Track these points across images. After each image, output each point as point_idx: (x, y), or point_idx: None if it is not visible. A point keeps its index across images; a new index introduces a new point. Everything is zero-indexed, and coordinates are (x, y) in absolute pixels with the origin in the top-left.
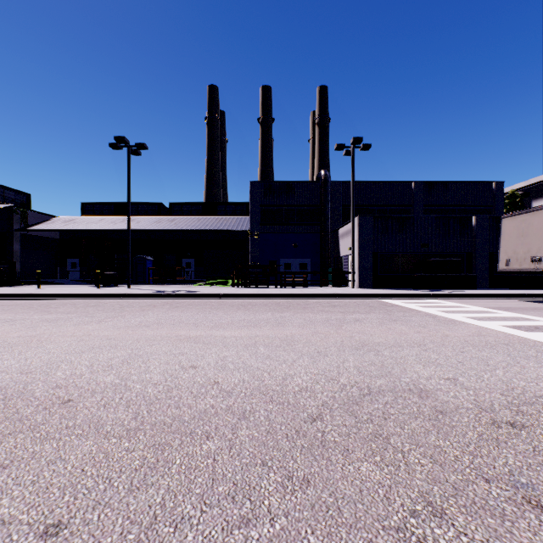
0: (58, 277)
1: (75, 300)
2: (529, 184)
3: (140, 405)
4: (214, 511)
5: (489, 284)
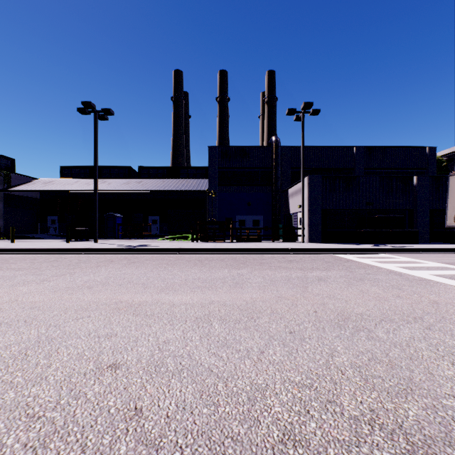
0: (39, 232)
1: (39, 255)
2: (453, 151)
3: None
4: None
5: (429, 239)
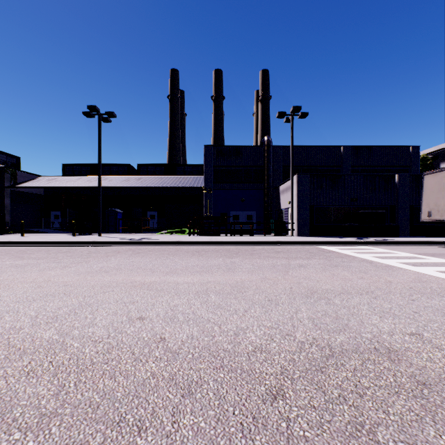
0: (43, 227)
1: (51, 247)
2: (438, 149)
3: (69, 372)
4: None
5: (410, 233)
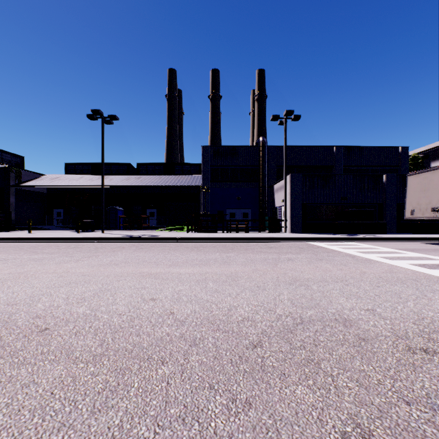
0: (46, 224)
1: (59, 243)
2: (429, 148)
3: (106, 333)
4: (166, 432)
5: (397, 230)
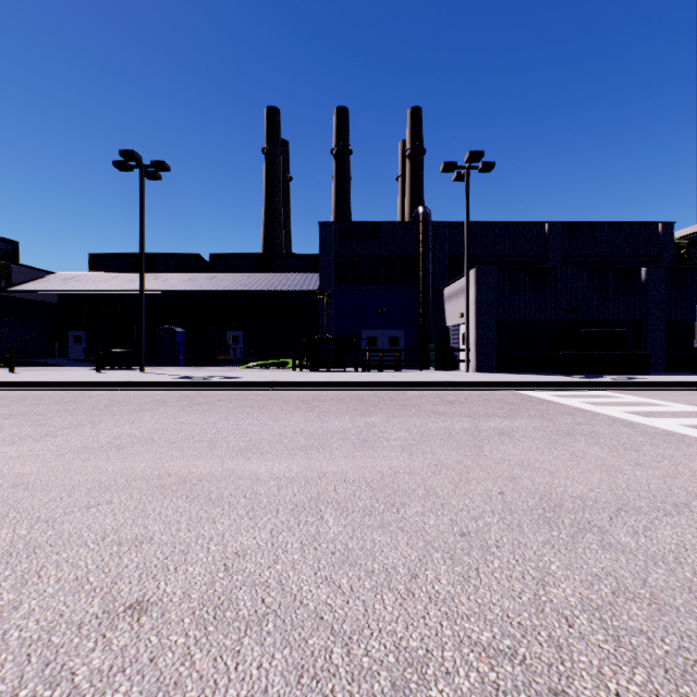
0: (56, 356)
1: (49, 392)
2: None
3: None
4: None
5: (666, 366)
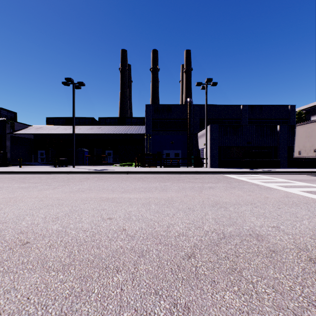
0: (32, 161)
1: (41, 175)
2: (309, 106)
3: (73, 246)
4: None
5: (287, 165)
